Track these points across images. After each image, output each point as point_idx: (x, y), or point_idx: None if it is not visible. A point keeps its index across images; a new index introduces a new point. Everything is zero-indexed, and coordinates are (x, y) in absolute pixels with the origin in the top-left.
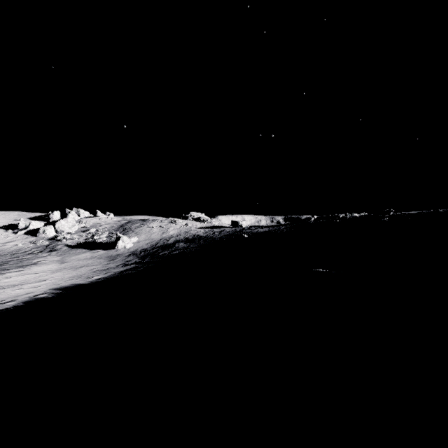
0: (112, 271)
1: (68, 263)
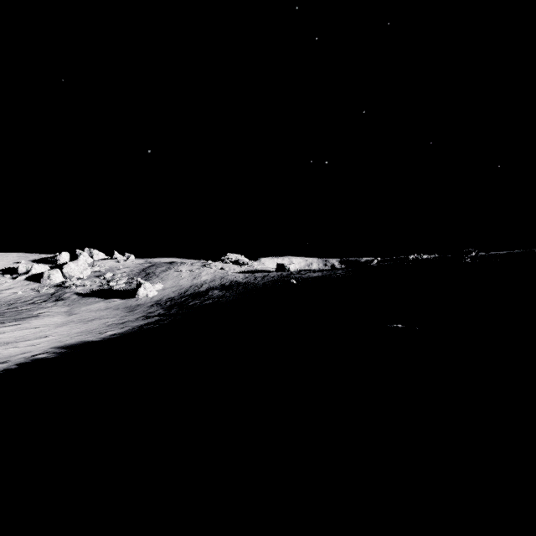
0: (130, 325)
1: (77, 315)
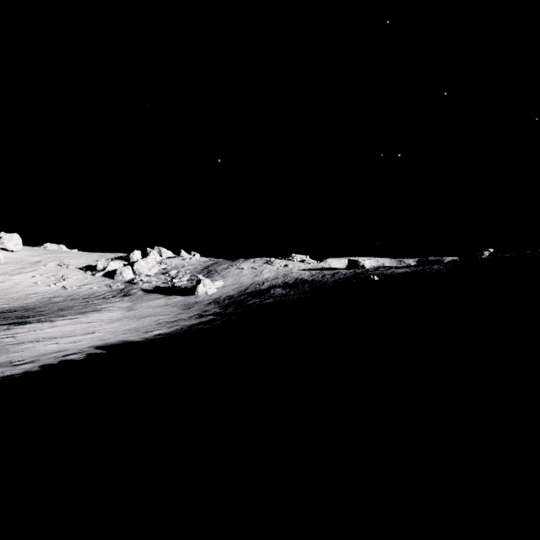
0: (180, 325)
1: (135, 311)
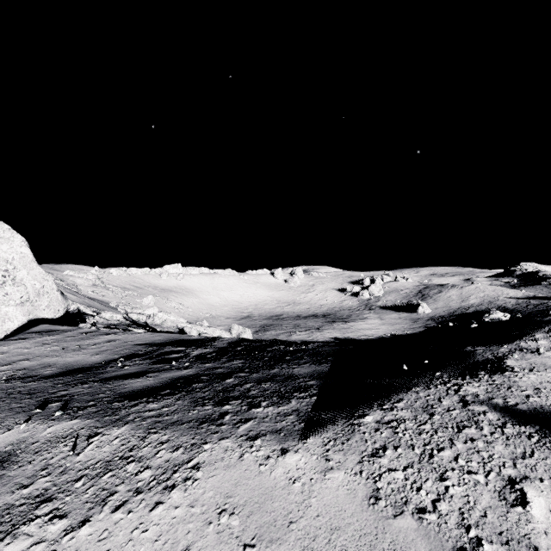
0: (417, 330)
1: (385, 320)
